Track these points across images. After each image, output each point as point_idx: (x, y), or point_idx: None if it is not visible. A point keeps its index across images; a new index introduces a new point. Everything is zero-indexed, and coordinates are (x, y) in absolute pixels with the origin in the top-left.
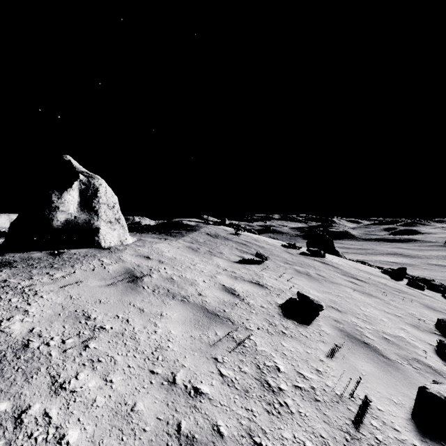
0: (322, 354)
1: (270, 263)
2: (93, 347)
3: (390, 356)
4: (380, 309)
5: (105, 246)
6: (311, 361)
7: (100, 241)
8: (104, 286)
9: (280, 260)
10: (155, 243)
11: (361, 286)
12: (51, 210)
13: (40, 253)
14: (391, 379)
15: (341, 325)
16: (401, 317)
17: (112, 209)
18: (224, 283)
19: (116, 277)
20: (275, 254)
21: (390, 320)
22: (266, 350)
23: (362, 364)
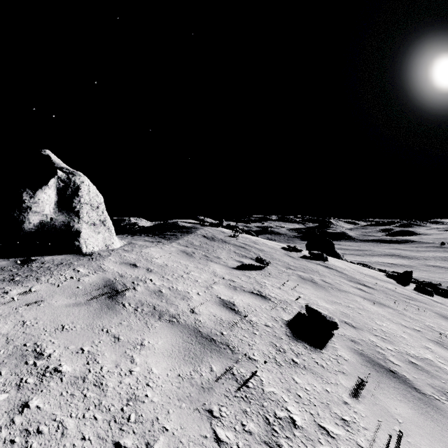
0: (345, 392)
1: (272, 269)
2: (35, 406)
3: (424, 389)
4: (397, 321)
5: (87, 251)
6: (334, 405)
7: (81, 246)
8: (73, 304)
9: (282, 265)
10: (146, 247)
11: (370, 293)
12: (22, 210)
13: (6, 261)
14: (435, 427)
15: (359, 347)
16: (421, 331)
17: (96, 210)
18: (222, 296)
19: (90, 291)
20: (276, 257)
21: (411, 337)
22: (276, 392)
23: (395, 405)
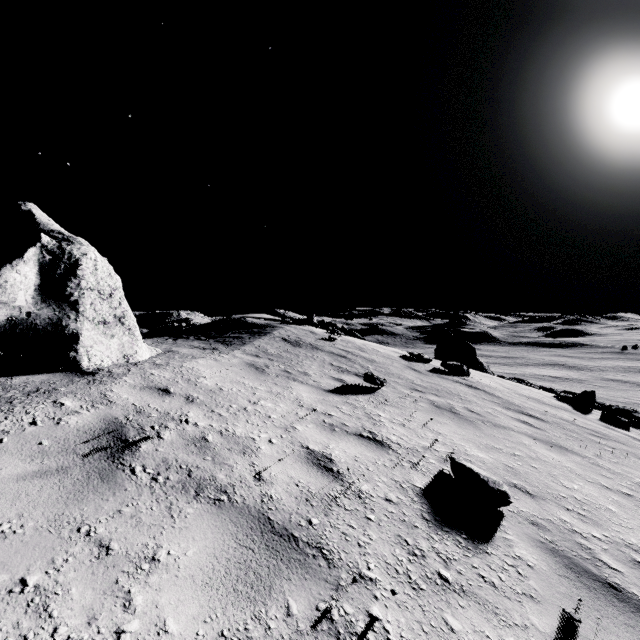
0: None
1: (388, 391)
2: None
3: None
4: (593, 480)
5: (90, 367)
6: None
7: (79, 359)
8: (34, 474)
9: (403, 385)
10: (191, 359)
11: (540, 428)
12: None
13: None
14: None
15: (547, 536)
16: (633, 497)
17: (108, 299)
18: (310, 444)
19: (75, 444)
20: (394, 372)
21: (622, 509)
22: None
23: None
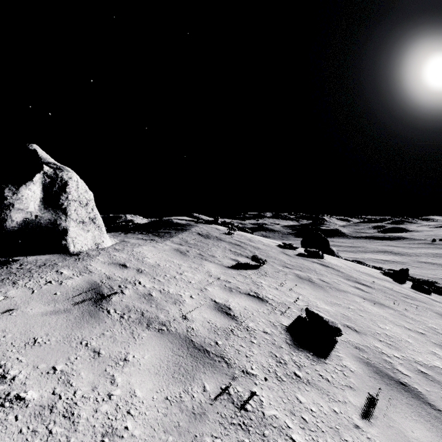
0: (354, 412)
1: (268, 268)
2: None
3: (439, 405)
4: (399, 324)
5: (74, 251)
6: (344, 430)
7: (68, 245)
8: (51, 312)
9: (278, 264)
10: (138, 246)
11: (368, 292)
12: (4, 207)
13: None
14: None
15: (364, 355)
16: (425, 334)
17: (85, 207)
18: (216, 299)
19: (72, 296)
20: (272, 255)
21: (416, 341)
22: (278, 415)
23: (412, 427)
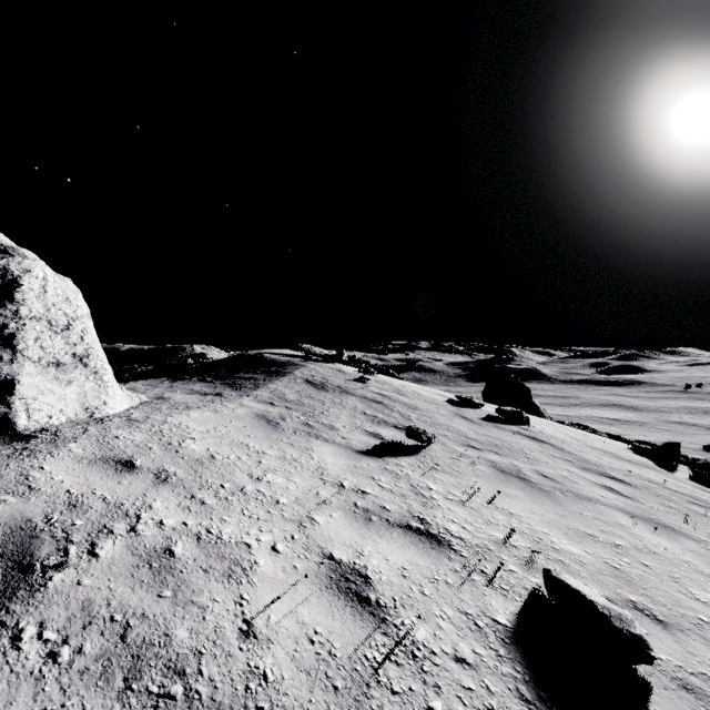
0: None
1: (437, 450)
2: None
3: None
4: None
5: (29, 428)
6: None
7: (13, 416)
8: None
9: (455, 440)
10: (181, 410)
11: (631, 498)
12: None
13: None
14: None
15: None
16: None
17: (64, 332)
18: (335, 549)
19: None
20: (441, 422)
21: None
22: None
23: None
